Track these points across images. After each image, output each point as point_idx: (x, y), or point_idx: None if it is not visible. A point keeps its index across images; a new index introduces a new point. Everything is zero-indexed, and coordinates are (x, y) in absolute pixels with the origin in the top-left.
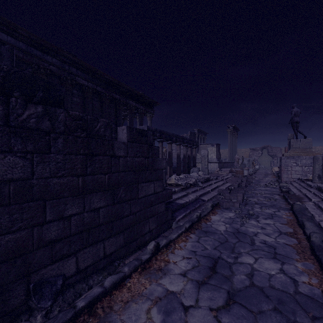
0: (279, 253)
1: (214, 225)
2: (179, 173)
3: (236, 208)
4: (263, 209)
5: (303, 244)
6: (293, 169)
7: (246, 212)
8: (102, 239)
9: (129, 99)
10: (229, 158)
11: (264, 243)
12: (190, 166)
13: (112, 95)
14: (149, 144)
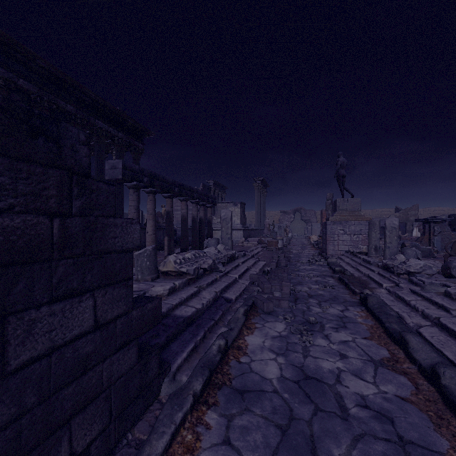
0: (407, 437)
1: (255, 365)
2: (186, 248)
3: (285, 310)
4: (325, 308)
5: (424, 390)
6: (341, 238)
7: (301, 316)
8: None
9: (96, 116)
10: (256, 224)
11: (364, 406)
12: (202, 235)
13: (57, 102)
14: (70, 170)
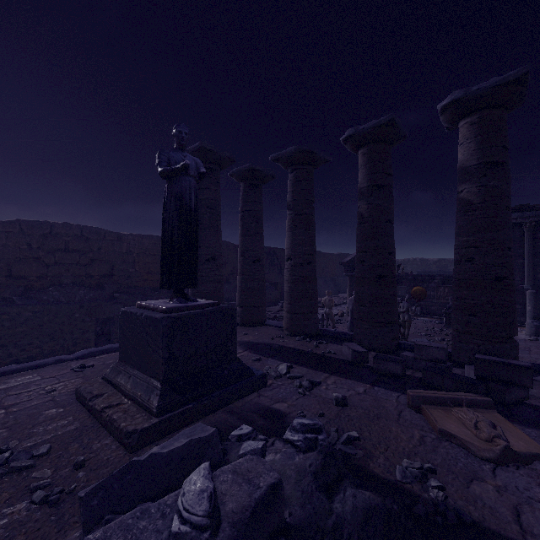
0: None
1: None
2: None
3: None
4: None
5: None
6: None
7: None
8: (519, 316)
9: None
10: None
11: None
12: None
13: None
14: None
